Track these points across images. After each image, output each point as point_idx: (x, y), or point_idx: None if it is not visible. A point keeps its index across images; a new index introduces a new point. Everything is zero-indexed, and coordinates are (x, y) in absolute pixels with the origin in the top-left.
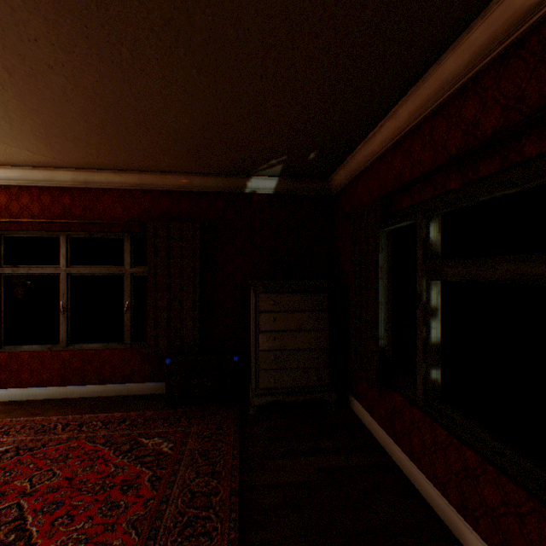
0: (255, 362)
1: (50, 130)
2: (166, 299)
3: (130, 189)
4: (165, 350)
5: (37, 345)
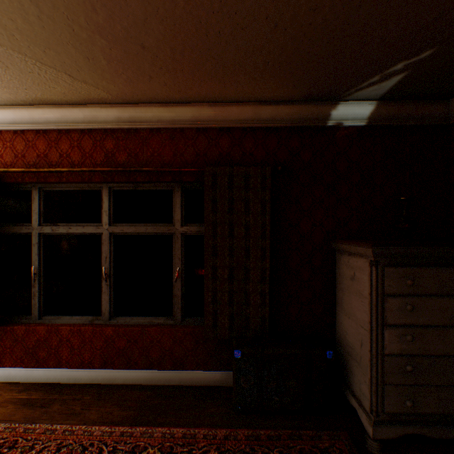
0: (376, 371)
1: (93, 17)
2: (227, 267)
3: (182, 128)
4: (226, 332)
5: (77, 317)
